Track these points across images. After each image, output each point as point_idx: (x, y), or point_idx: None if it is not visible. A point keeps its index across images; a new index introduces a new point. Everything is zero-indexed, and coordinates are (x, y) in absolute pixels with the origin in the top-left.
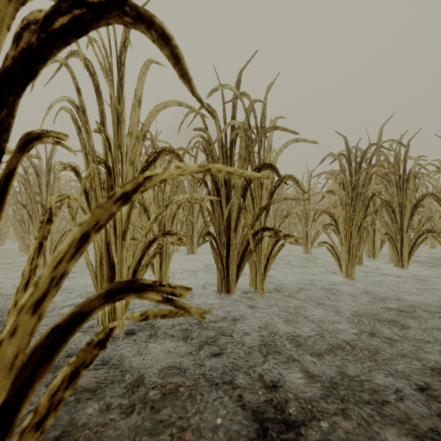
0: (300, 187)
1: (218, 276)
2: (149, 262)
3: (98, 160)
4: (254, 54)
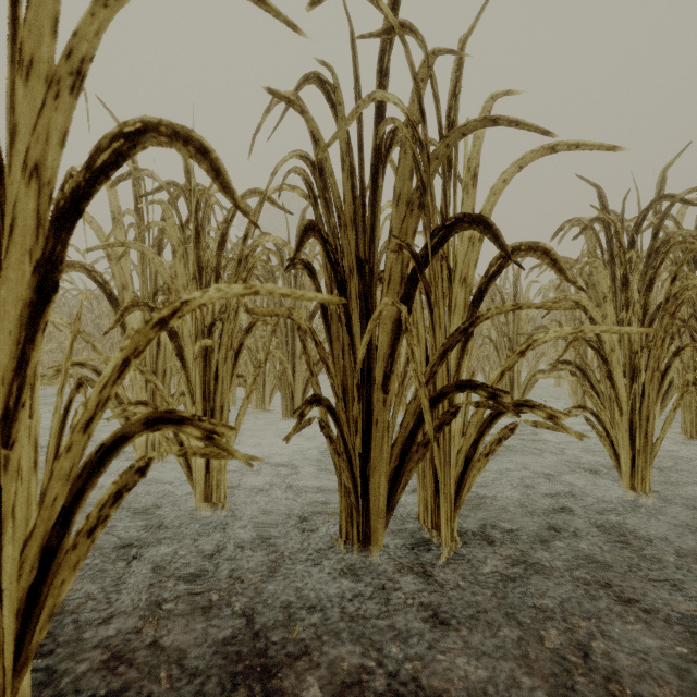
0: (565, 275)
1: (342, 502)
2: (98, 520)
3: None
4: None
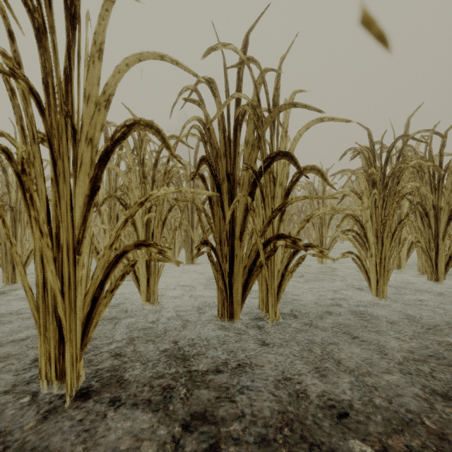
0: (327, 182)
1: (219, 297)
2: (115, 285)
3: (39, 136)
4: (265, 8)
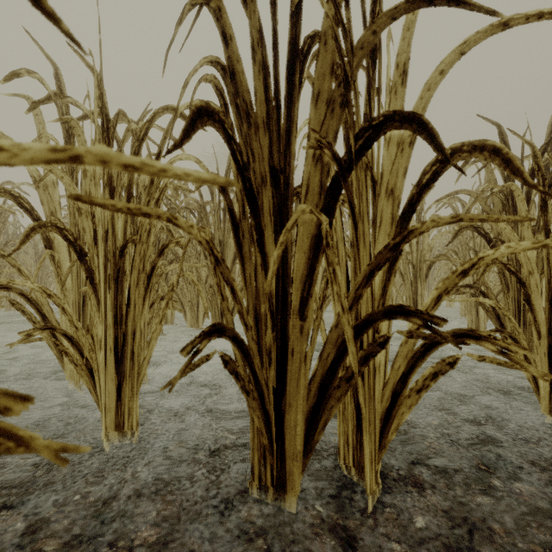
0: (522, 177)
1: (255, 440)
2: None
3: None
4: None
